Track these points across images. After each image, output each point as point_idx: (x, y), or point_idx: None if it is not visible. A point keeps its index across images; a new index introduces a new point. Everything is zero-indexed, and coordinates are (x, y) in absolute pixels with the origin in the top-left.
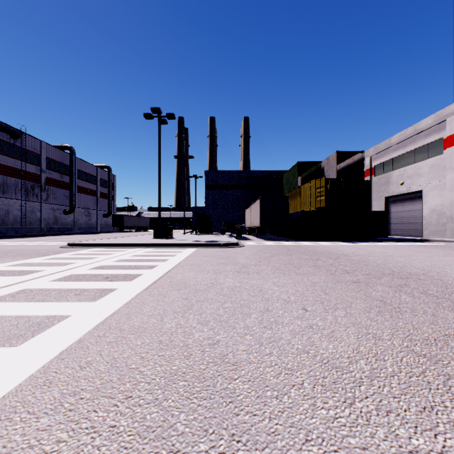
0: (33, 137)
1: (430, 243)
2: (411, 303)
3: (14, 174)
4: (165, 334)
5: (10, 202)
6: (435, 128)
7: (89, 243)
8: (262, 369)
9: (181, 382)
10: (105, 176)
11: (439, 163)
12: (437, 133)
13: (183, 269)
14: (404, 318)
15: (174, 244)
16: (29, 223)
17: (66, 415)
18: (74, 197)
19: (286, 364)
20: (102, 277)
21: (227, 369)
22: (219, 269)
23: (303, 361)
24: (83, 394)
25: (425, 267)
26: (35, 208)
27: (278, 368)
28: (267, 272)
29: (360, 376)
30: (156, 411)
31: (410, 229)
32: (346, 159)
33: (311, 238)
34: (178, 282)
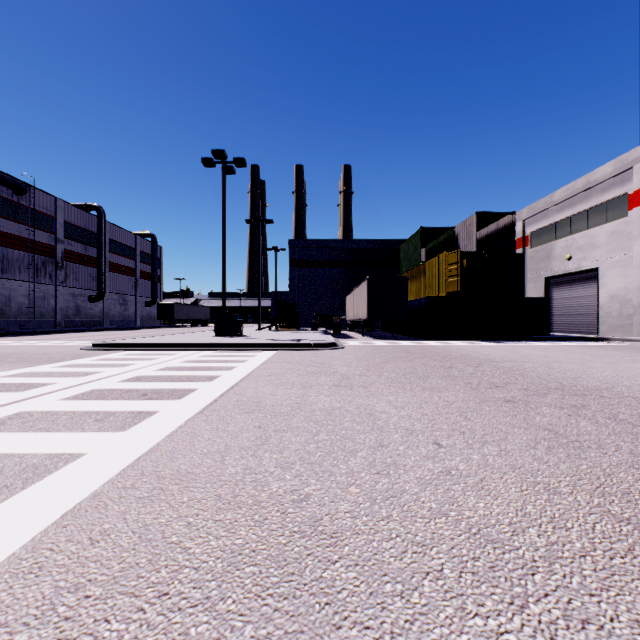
0: (45, 192)
1: (611, 343)
2: (595, 435)
3: (18, 245)
4: (226, 484)
5: (12, 285)
6: (616, 179)
7: (123, 343)
8: (376, 544)
9: (249, 568)
10: (147, 248)
11: (622, 229)
12: (619, 187)
13: (256, 382)
14: (589, 459)
15: (245, 344)
16: (39, 315)
17: (58, 628)
18: (103, 278)
19: (413, 536)
20: (138, 393)
21: (321, 545)
22: (309, 382)
23: (440, 530)
24: (90, 589)
25: (608, 378)
26: (48, 294)
27: (401, 542)
28: (379, 386)
29: (531, 556)
30: (206, 621)
31: (580, 323)
32: (490, 223)
33: (439, 336)
34: (248, 401)
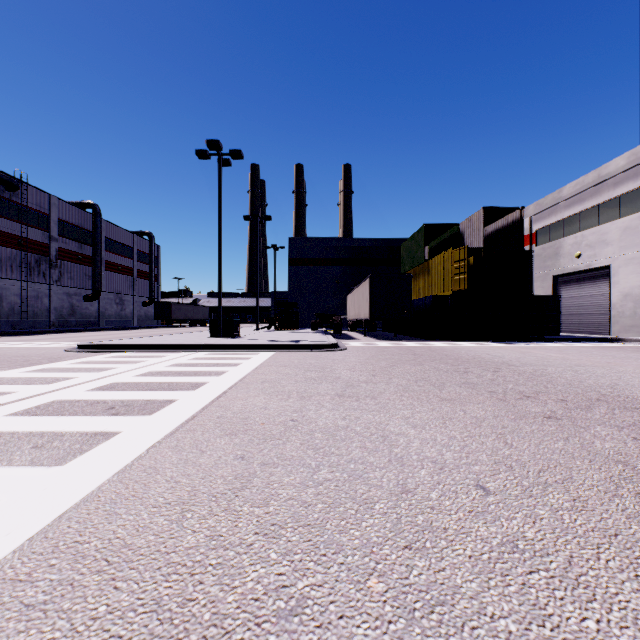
0: (39, 189)
1: (627, 344)
2: None
3: (10, 242)
4: (176, 572)
5: (4, 284)
6: (630, 172)
7: (110, 345)
8: None
9: None
10: (145, 247)
11: (636, 225)
12: (633, 180)
13: (247, 391)
14: None
15: (240, 346)
16: (32, 315)
17: None
18: (99, 277)
19: None
20: (104, 405)
21: None
22: (308, 391)
23: None
24: None
25: None
26: (41, 293)
27: None
28: (390, 397)
29: None
30: None
31: (591, 323)
32: (496, 219)
33: (445, 337)
34: (234, 418)
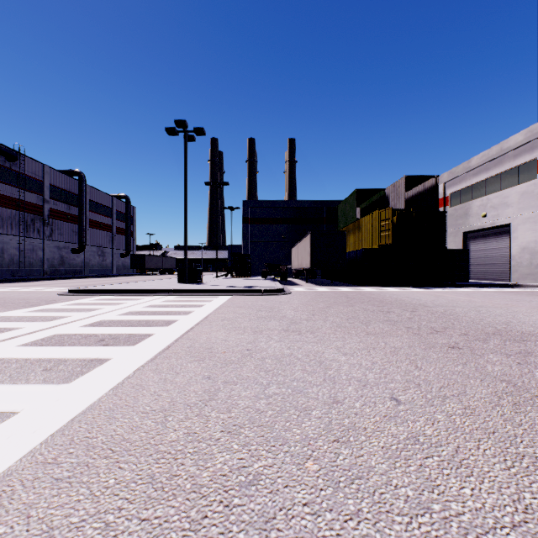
0: (34, 159)
1: (524, 289)
2: None
3: (10, 204)
4: (163, 457)
5: (5, 239)
6: (527, 146)
7: (95, 289)
8: None
9: None
10: (122, 207)
11: (532, 190)
12: (529, 153)
13: (210, 327)
14: None
15: (203, 290)
16: (29, 265)
17: None
18: (84, 233)
19: None
20: (96, 338)
21: None
22: (259, 327)
23: None
24: None
25: (537, 322)
26: (36, 246)
27: None
28: (326, 331)
29: None
30: None
31: (494, 271)
32: (416, 185)
33: (373, 283)
34: (201, 348)
